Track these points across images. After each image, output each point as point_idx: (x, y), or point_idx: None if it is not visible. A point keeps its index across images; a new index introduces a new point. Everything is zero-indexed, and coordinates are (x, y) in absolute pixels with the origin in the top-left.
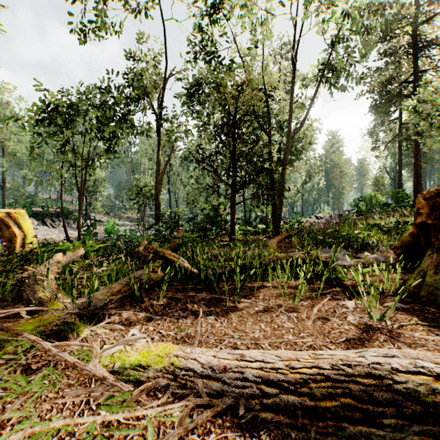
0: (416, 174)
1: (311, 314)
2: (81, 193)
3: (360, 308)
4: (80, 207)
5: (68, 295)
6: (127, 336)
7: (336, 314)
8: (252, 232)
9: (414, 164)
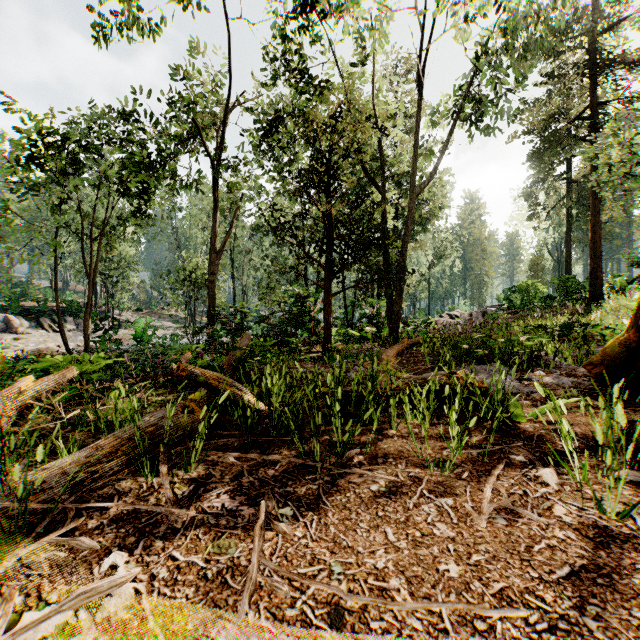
0: (594, 254)
1: (481, 501)
2: (89, 277)
3: (569, 484)
4: (88, 300)
5: (16, 461)
6: (98, 571)
7: (529, 500)
8: (357, 337)
9: (591, 239)
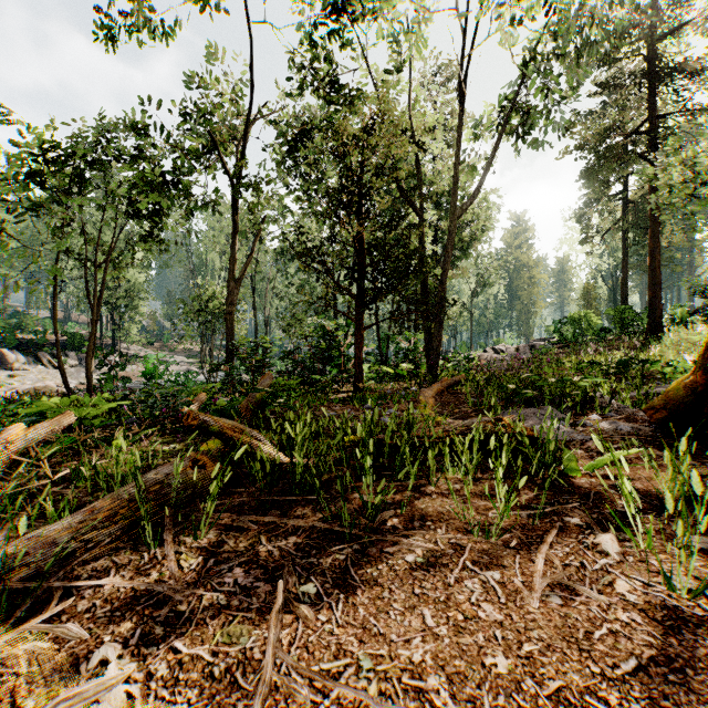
0: (653, 282)
1: (532, 575)
2: (92, 308)
3: (632, 553)
4: (91, 334)
5: None
6: (86, 667)
7: (587, 573)
8: (392, 375)
9: (649, 266)
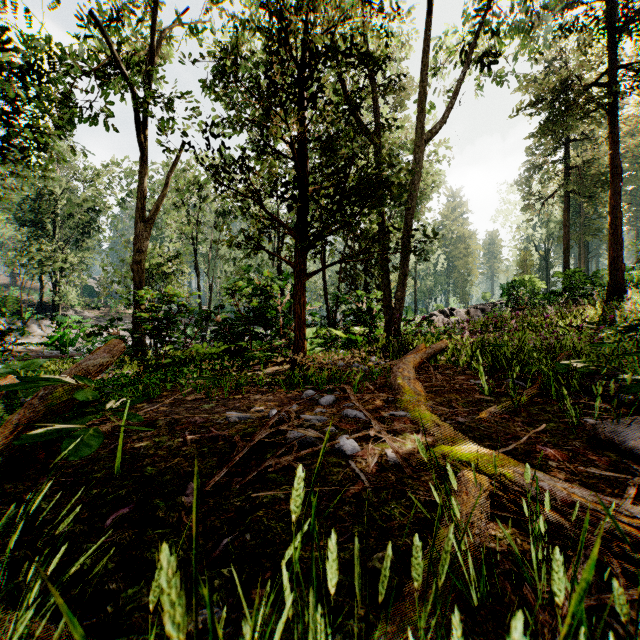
0: (613, 241)
1: None
2: None
3: None
4: None
5: None
6: None
7: None
8: (342, 340)
9: (610, 224)
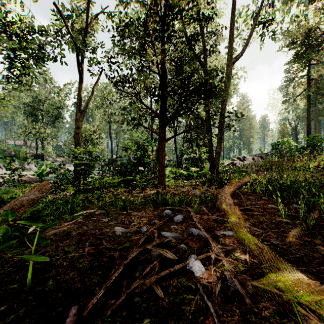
0: None
1: None
2: None
3: None
4: None
5: None
6: None
7: None
8: (185, 174)
9: None
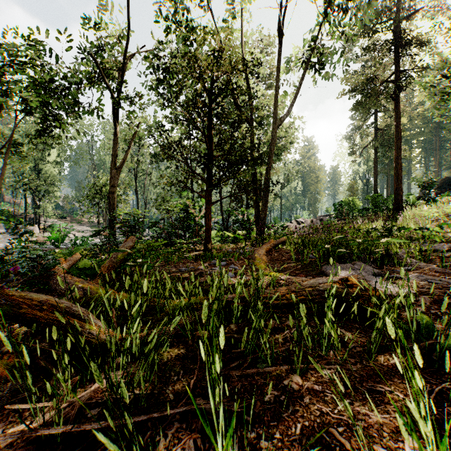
0: (397, 178)
1: None
2: None
3: None
4: None
5: None
6: None
7: None
8: (231, 238)
9: (395, 167)
